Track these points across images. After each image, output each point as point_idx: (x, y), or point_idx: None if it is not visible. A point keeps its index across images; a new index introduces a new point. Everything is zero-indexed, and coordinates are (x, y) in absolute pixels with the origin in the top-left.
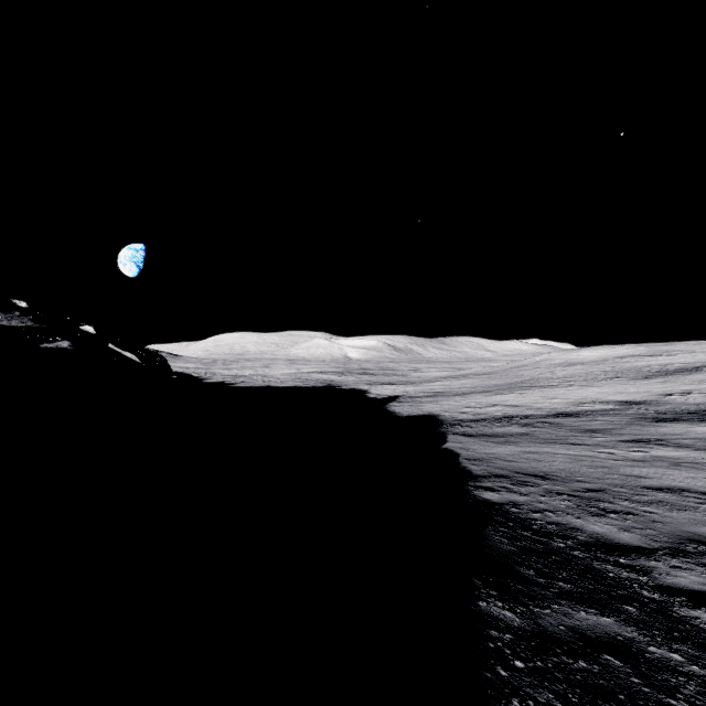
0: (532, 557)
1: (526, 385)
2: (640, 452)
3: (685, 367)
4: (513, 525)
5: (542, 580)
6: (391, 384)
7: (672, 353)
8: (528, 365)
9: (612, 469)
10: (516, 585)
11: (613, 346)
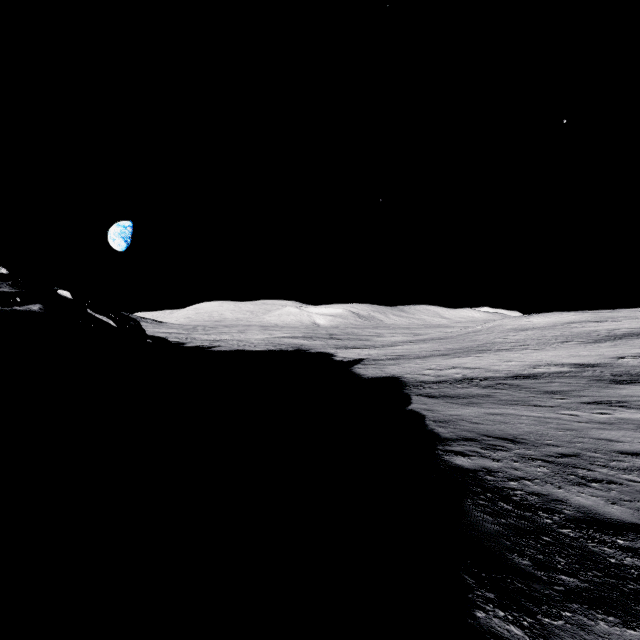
0: (521, 539)
1: (482, 349)
2: (604, 414)
3: (632, 332)
4: (492, 496)
5: (541, 573)
6: (355, 348)
7: (616, 319)
8: (483, 331)
9: (580, 432)
10: (514, 582)
11: (561, 313)
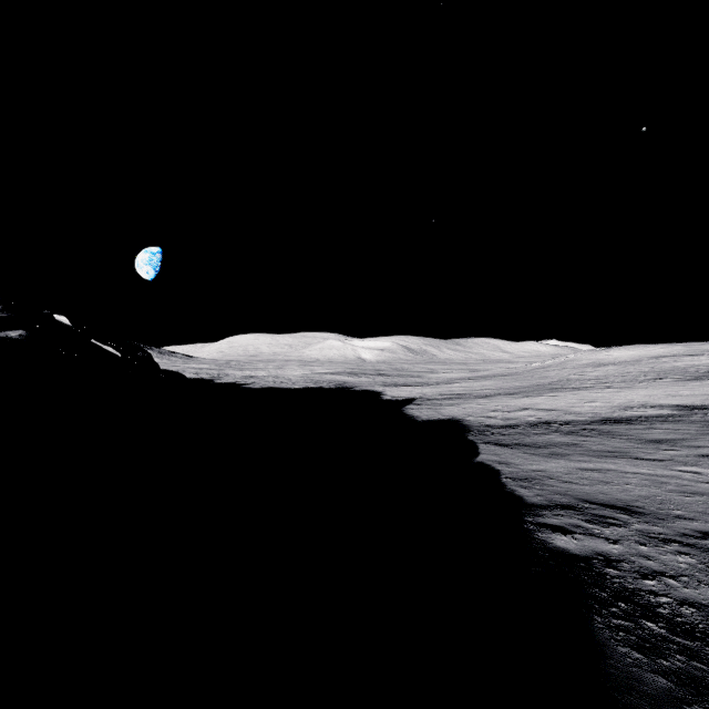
0: None
1: (556, 387)
2: None
3: None
4: (627, 608)
5: None
6: (406, 385)
7: None
8: (553, 366)
9: None
10: None
11: (647, 346)
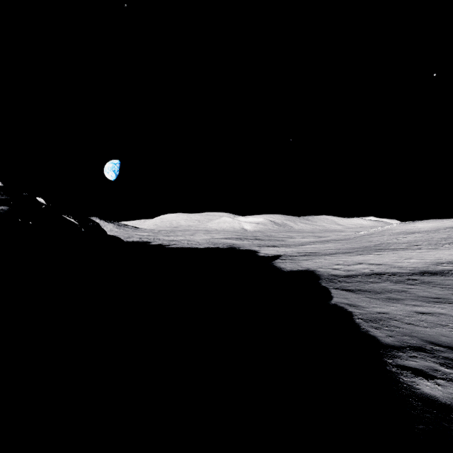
0: None
1: (380, 248)
2: None
3: None
4: None
5: None
6: (274, 246)
7: None
8: (375, 234)
9: None
10: None
11: (442, 220)
